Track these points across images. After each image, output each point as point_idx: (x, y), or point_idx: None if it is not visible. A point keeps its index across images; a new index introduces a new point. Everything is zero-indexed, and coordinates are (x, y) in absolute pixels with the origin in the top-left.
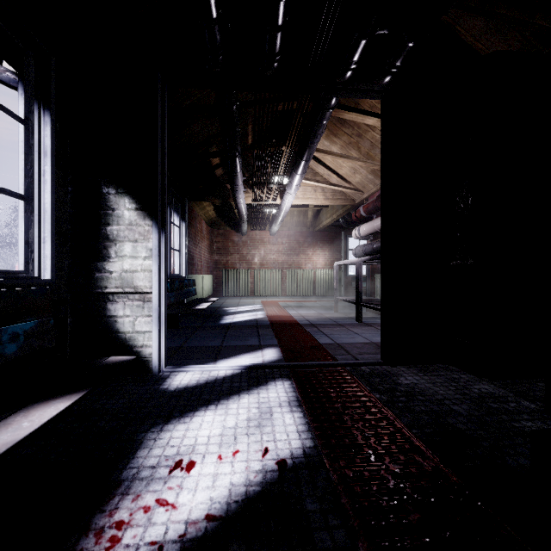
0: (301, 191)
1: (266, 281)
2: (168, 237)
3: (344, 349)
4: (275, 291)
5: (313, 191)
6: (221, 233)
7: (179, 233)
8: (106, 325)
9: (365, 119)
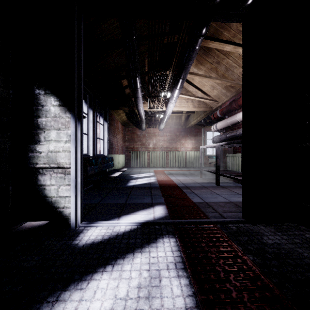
0: (178, 102)
1: (156, 158)
2: (95, 130)
3: (212, 207)
4: (162, 164)
5: (186, 102)
6: (130, 130)
7: (103, 129)
8: (37, 191)
9: (225, 46)
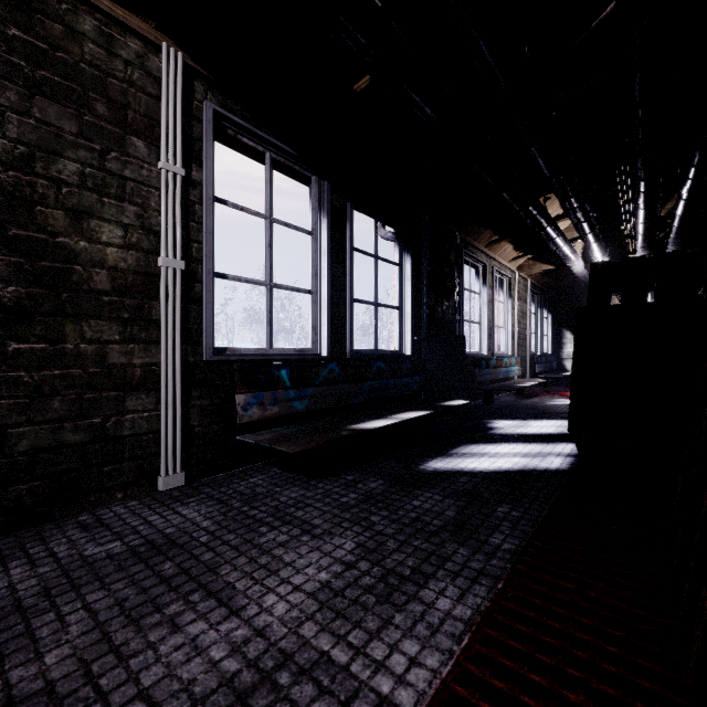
0: None
1: None
2: None
3: None
4: None
5: None
6: None
7: None
8: (562, 367)
9: None
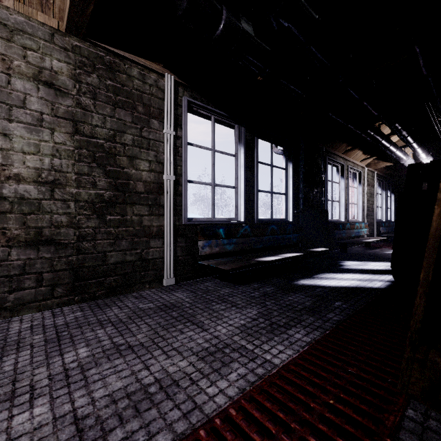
0: None
1: None
2: None
3: None
4: None
5: None
6: None
7: None
8: None
9: None
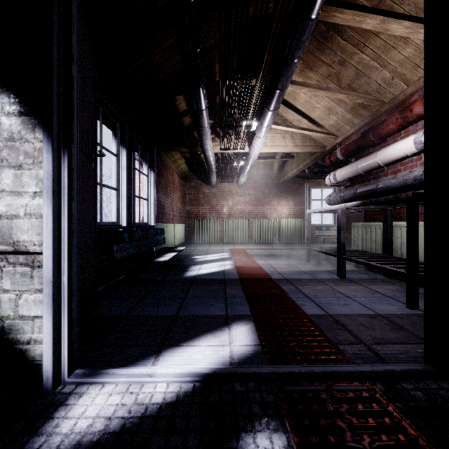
0: (270, 139)
1: (234, 229)
2: (131, 183)
3: (347, 328)
4: (242, 239)
5: (282, 138)
6: (193, 186)
7: (147, 182)
8: None
9: (364, 20)
